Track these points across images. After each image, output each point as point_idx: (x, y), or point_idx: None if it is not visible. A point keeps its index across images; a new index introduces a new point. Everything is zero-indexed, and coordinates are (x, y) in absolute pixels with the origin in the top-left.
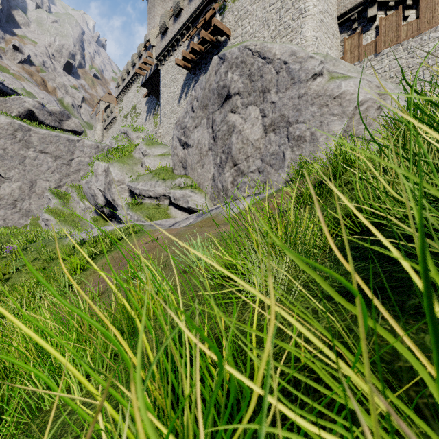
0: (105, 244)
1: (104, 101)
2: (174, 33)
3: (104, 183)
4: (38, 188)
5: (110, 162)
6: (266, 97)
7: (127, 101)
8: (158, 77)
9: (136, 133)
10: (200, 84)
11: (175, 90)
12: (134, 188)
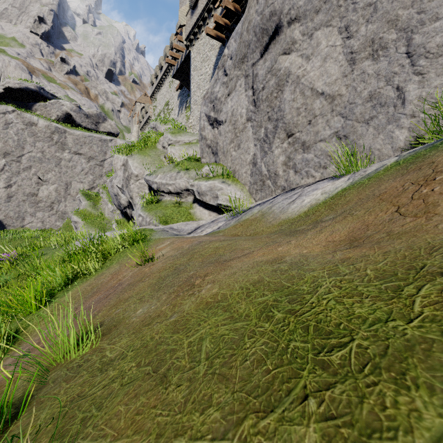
0: (97, 258)
1: (140, 103)
2: (205, 3)
3: (122, 179)
4: (73, 190)
5: (130, 155)
6: (353, 1)
7: (161, 98)
8: (189, 65)
9: (165, 125)
10: (235, 34)
11: (207, 71)
12: (152, 182)
